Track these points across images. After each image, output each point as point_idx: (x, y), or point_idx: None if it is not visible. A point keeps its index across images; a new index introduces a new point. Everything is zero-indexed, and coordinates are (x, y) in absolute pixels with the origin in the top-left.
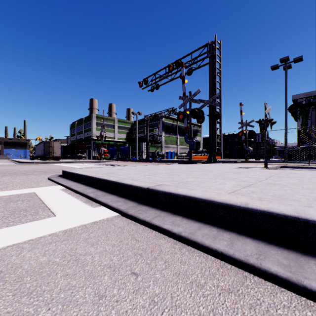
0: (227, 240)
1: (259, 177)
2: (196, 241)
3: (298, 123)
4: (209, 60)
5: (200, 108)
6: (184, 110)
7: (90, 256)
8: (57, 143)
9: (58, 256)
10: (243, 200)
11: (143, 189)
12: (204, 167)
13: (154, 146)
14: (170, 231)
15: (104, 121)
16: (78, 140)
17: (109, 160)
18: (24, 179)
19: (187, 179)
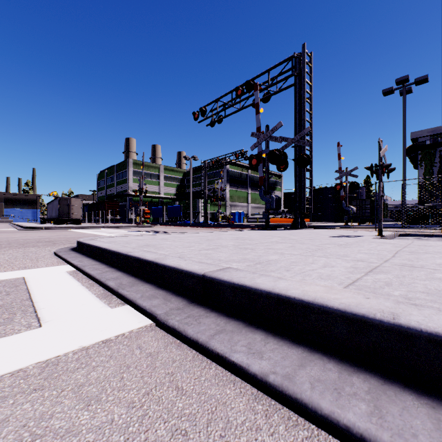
0: (366, 397)
1: (381, 252)
2: (300, 400)
3: (420, 171)
4: (295, 80)
5: (281, 150)
6: (259, 153)
7: (74, 440)
8: (77, 200)
9: (6, 440)
10: (383, 305)
11: (196, 276)
12: (289, 235)
13: (215, 204)
14: (245, 370)
15: (145, 169)
16: (108, 196)
17: (152, 224)
18: (18, 254)
19: (268, 256)
